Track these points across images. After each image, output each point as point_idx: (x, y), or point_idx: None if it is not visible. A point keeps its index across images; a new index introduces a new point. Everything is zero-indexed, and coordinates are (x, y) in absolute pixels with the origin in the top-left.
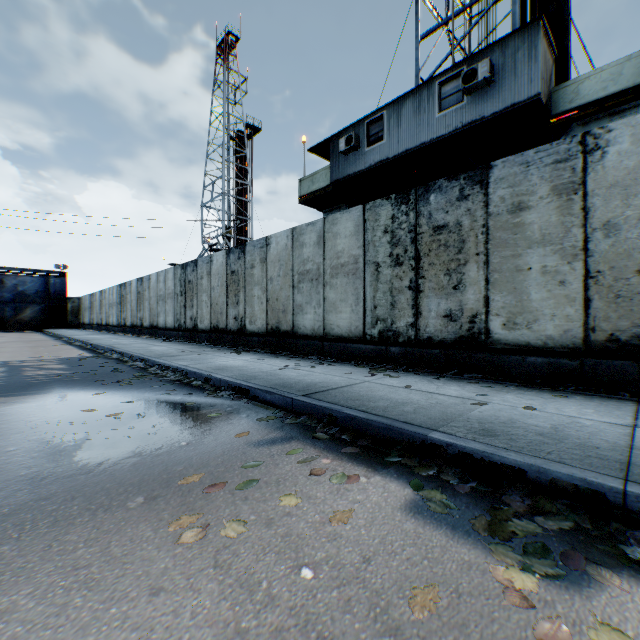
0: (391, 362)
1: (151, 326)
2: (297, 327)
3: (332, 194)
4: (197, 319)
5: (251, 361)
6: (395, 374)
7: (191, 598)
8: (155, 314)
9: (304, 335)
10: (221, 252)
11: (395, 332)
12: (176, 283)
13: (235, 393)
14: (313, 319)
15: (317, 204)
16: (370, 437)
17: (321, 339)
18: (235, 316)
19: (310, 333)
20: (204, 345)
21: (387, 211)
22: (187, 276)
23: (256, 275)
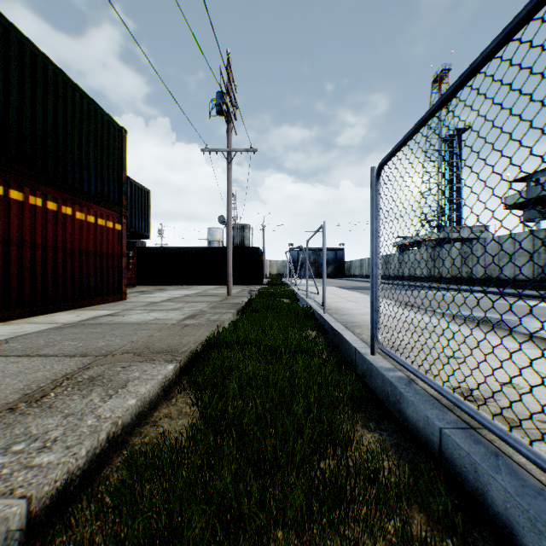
0: (543, 289)
1: (409, 276)
2: (500, 276)
3: (526, 205)
4: (441, 273)
5: (478, 288)
6: (540, 291)
7: (484, 298)
8: (412, 270)
9: (503, 279)
10: (457, 243)
11: (545, 278)
12: (427, 256)
13: (477, 292)
14: (508, 273)
15: (516, 208)
16: (515, 296)
17: (512, 281)
18: (465, 271)
19: (506, 278)
20: (447, 284)
21: (542, 233)
22: (435, 253)
23: (478, 254)
